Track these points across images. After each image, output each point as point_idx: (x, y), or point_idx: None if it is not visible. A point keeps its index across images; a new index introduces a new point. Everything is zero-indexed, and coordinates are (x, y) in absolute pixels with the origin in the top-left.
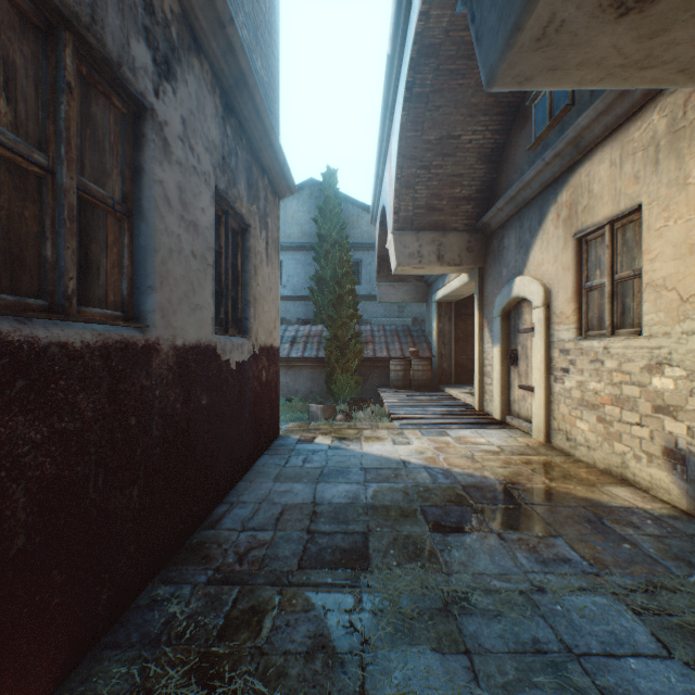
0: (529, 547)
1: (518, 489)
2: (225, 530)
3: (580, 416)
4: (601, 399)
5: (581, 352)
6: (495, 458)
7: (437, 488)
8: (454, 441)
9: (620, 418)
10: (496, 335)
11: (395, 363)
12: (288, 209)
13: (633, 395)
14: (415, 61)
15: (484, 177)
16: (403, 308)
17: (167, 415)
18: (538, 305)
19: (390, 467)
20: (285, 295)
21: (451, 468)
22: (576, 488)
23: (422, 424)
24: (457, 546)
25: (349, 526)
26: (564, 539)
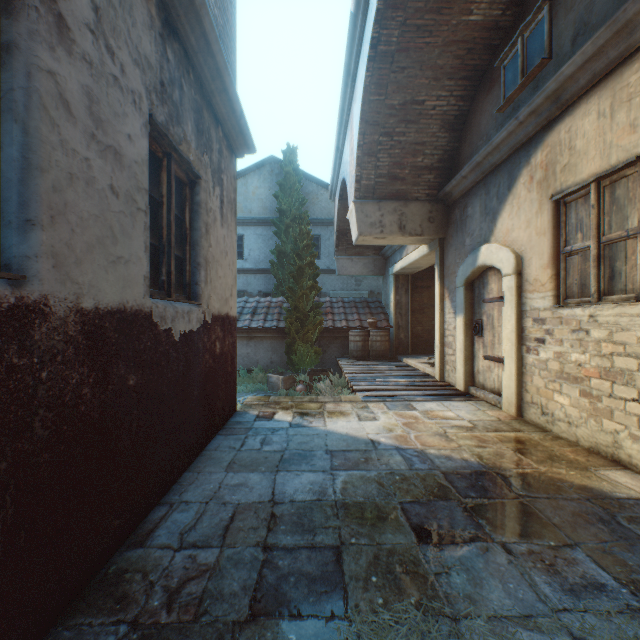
0: (546, 566)
1: (506, 475)
2: (156, 548)
3: (559, 389)
4: (585, 371)
5: (560, 321)
6: (470, 436)
7: (414, 476)
8: (422, 415)
9: (611, 393)
10: (459, 305)
11: (354, 334)
12: (249, 185)
13: (629, 368)
14: (381, 13)
15: (447, 146)
16: (360, 282)
17: (64, 405)
18: (508, 273)
19: (358, 449)
20: (246, 269)
21: (425, 449)
22: (569, 472)
23: (386, 396)
24: (457, 567)
25: (316, 536)
26: (583, 550)
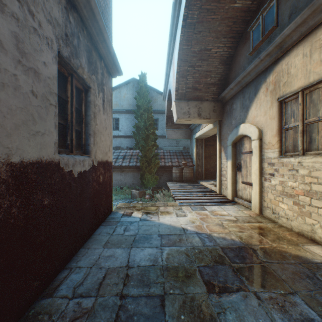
0: (280, 307)
1: (255, 249)
2: (59, 298)
3: (282, 200)
4: (296, 191)
5: (282, 164)
6: (235, 225)
7: (206, 250)
8: (210, 213)
9: (310, 203)
10: (229, 155)
11: (175, 169)
12: (122, 92)
13: (320, 191)
14: (188, 2)
15: (222, 72)
16: (178, 142)
17: None
18: (254, 139)
19: (176, 233)
20: (120, 135)
21: (211, 233)
22: (288, 247)
23: (191, 202)
24: (229, 308)
25: (150, 289)
26: (300, 296)
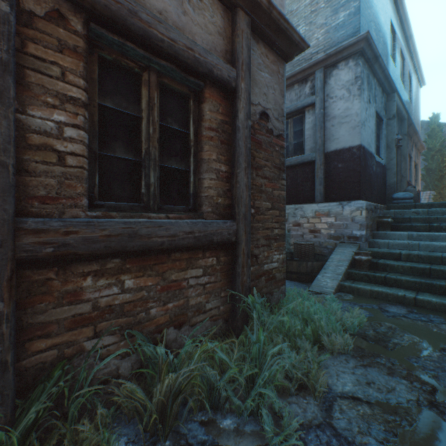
0: None
1: None
2: None
3: None
4: None
5: None
6: None
7: None
8: None
9: None
10: None
11: None
12: None
13: None
14: None
15: None
16: None
17: None
18: None
19: None
20: None
21: None
22: None
23: None
24: None
25: None
26: None
